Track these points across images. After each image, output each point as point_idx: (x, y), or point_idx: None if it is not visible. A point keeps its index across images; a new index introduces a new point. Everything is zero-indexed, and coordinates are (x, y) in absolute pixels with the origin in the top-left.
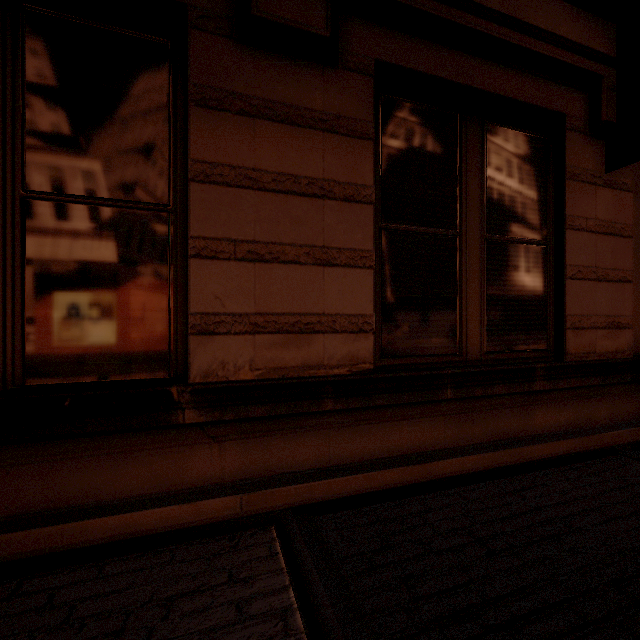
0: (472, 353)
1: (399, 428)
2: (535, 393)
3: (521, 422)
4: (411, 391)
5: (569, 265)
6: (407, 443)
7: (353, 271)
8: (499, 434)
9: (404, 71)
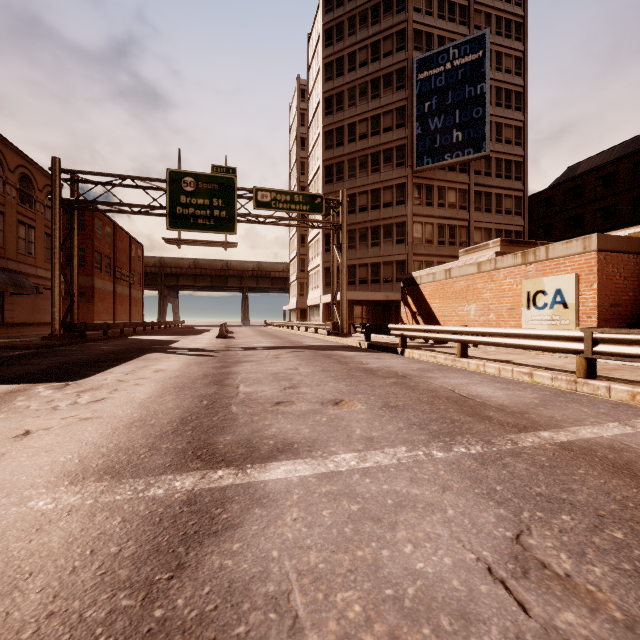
0: None
1: None
2: (0, 327)
3: None
4: None
5: (5, 309)
6: None
7: None
8: None
9: None
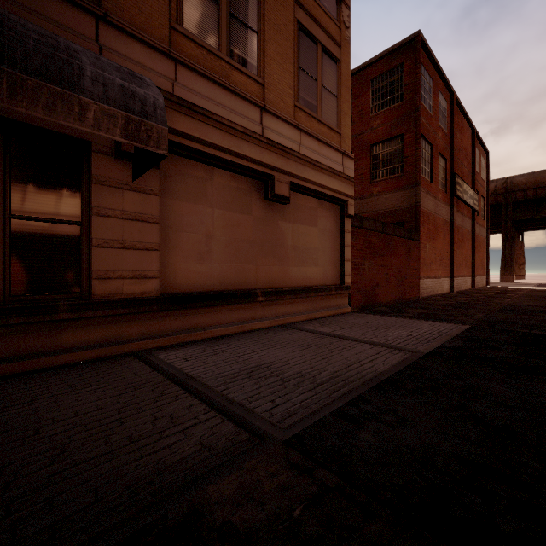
0: None
1: None
2: (63, 321)
3: (47, 341)
4: None
5: (95, 238)
6: None
7: None
8: (21, 351)
9: None
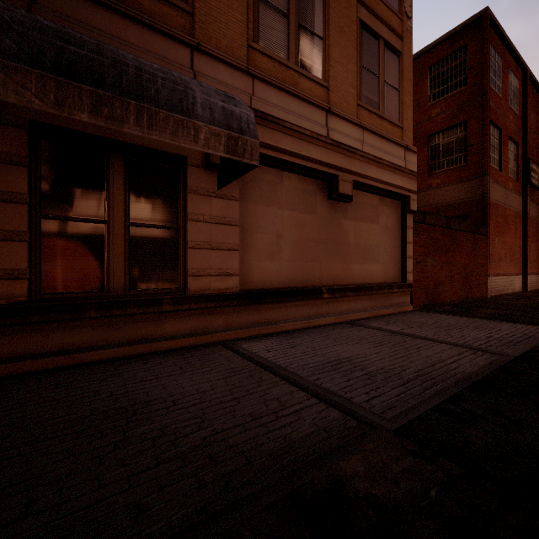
0: (118, 291)
1: (53, 335)
2: (166, 313)
3: (155, 329)
4: (61, 313)
5: (190, 241)
6: (60, 344)
7: (10, 243)
8: (137, 336)
9: (55, 127)
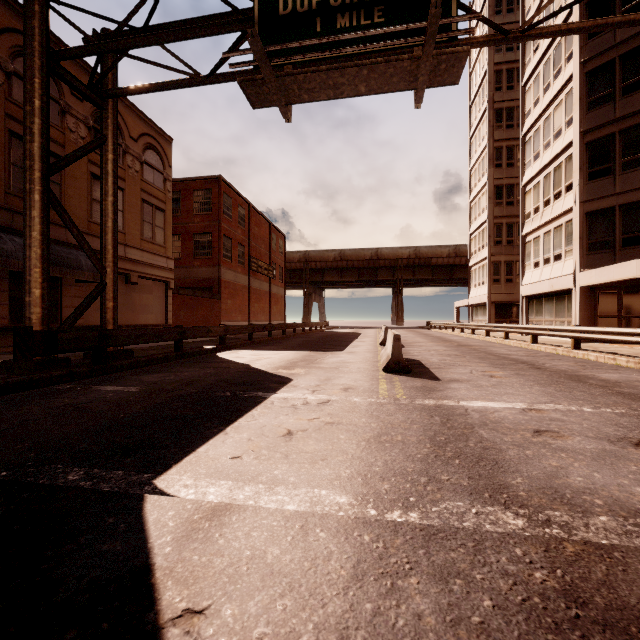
0: None
1: None
2: None
3: None
4: None
5: (64, 304)
6: None
7: (3, 306)
8: None
9: None
